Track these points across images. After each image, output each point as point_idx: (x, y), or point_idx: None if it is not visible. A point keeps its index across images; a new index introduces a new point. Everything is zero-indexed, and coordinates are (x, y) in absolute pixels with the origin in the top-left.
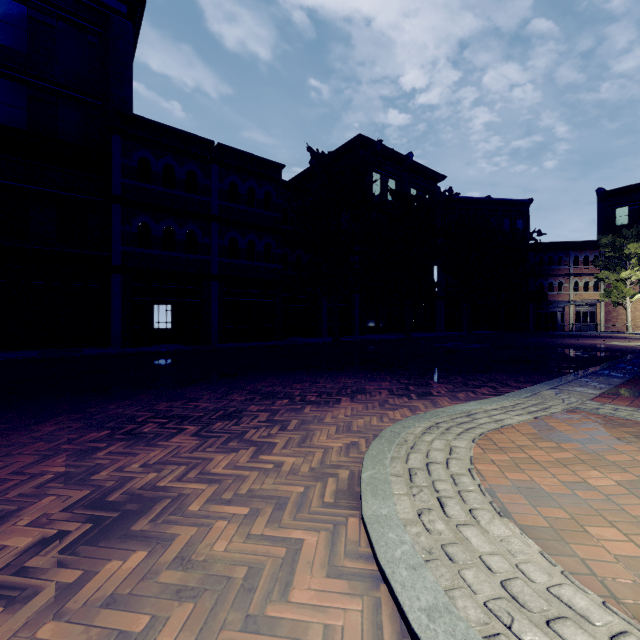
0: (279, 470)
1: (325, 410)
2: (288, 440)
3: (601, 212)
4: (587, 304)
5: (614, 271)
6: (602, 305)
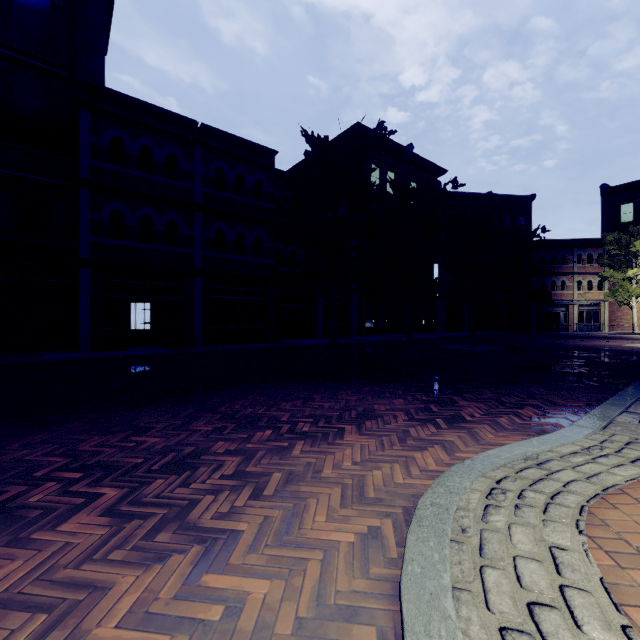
0: (232, 629)
1: (323, 450)
2: (261, 524)
3: (605, 209)
4: (591, 304)
5: (619, 269)
6: (606, 305)
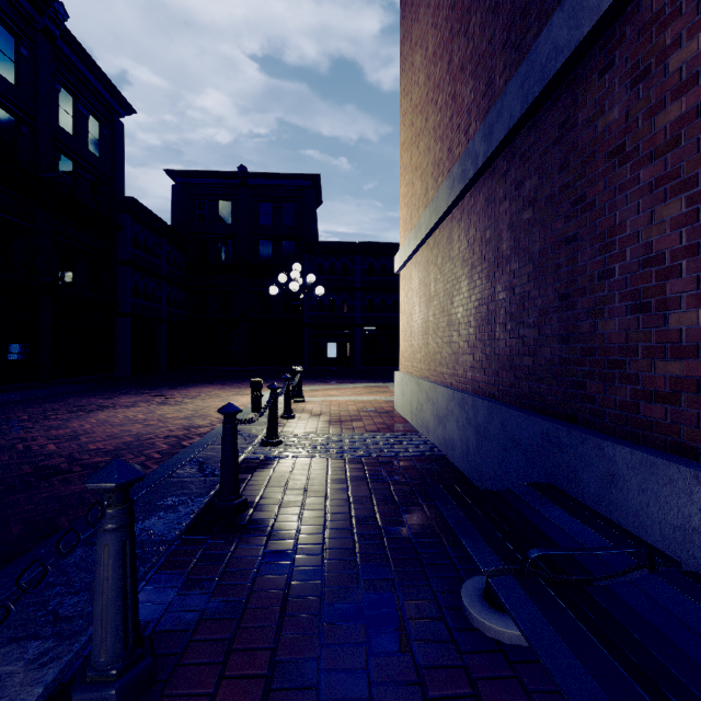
0: None
1: (323, 384)
2: None
3: None
4: None
5: None
6: None
